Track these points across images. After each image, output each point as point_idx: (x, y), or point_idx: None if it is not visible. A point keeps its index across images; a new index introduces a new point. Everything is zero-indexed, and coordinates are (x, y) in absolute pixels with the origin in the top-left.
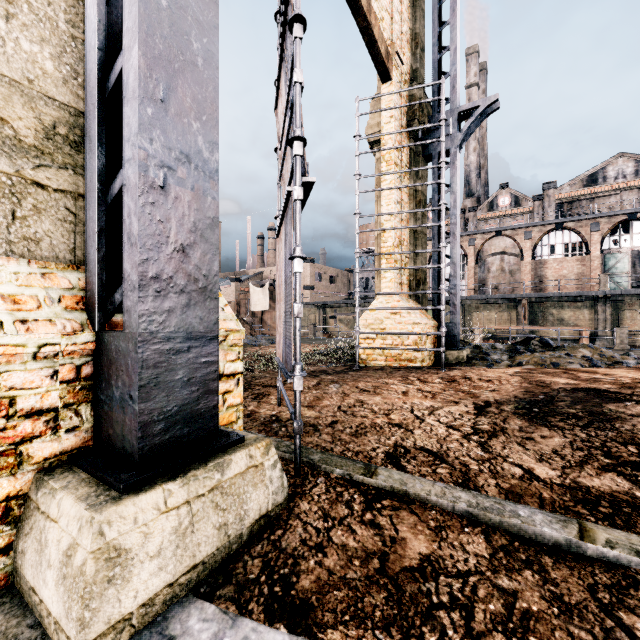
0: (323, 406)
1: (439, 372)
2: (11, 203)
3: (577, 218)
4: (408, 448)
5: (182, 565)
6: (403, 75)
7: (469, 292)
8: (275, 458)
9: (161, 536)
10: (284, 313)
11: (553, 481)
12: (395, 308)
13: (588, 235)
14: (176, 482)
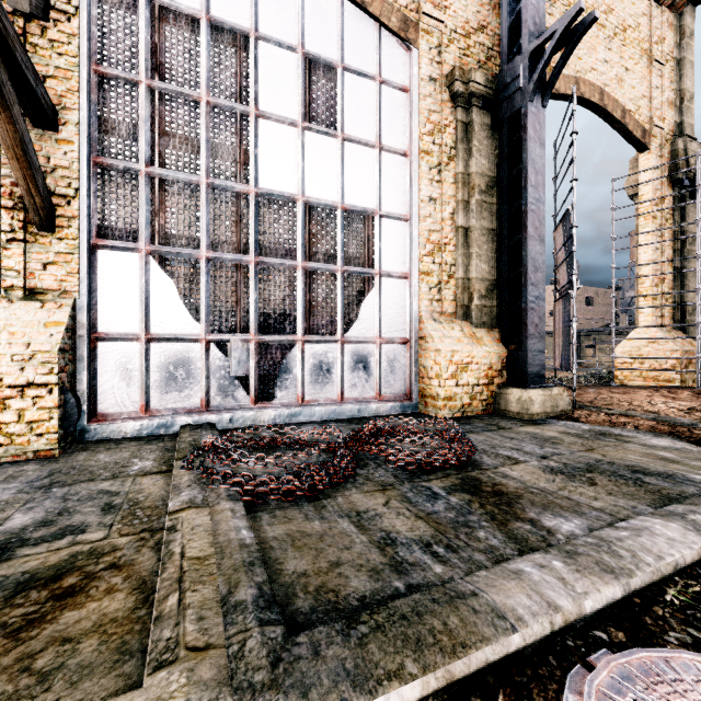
0: (584, 397)
1: (693, 389)
2: (480, 313)
3: None
4: (636, 410)
5: (543, 410)
6: (663, 138)
7: None
8: (566, 394)
9: (539, 400)
10: (562, 343)
11: None
12: (649, 338)
13: None
14: (540, 389)
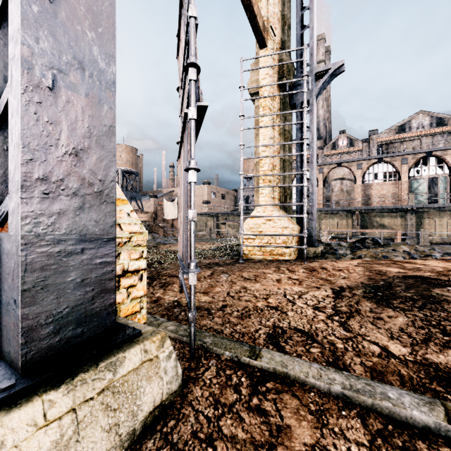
0: (215, 292)
1: (302, 264)
2: None
3: (392, 155)
4: (284, 329)
5: None
6: (275, 44)
7: (319, 206)
8: (170, 349)
9: None
10: (183, 218)
11: (406, 358)
12: (270, 216)
13: (400, 166)
14: (59, 390)
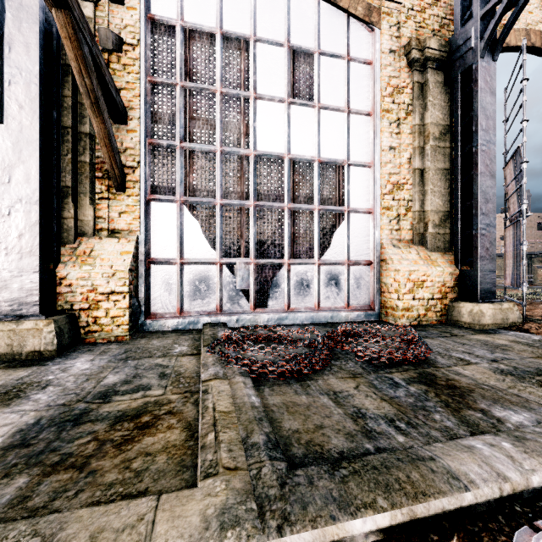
0: (534, 311)
1: None
2: (434, 239)
3: None
4: None
5: (494, 321)
6: None
7: None
8: (517, 309)
9: (489, 313)
10: (513, 264)
11: None
12: None
13: None
14: (490, 304)
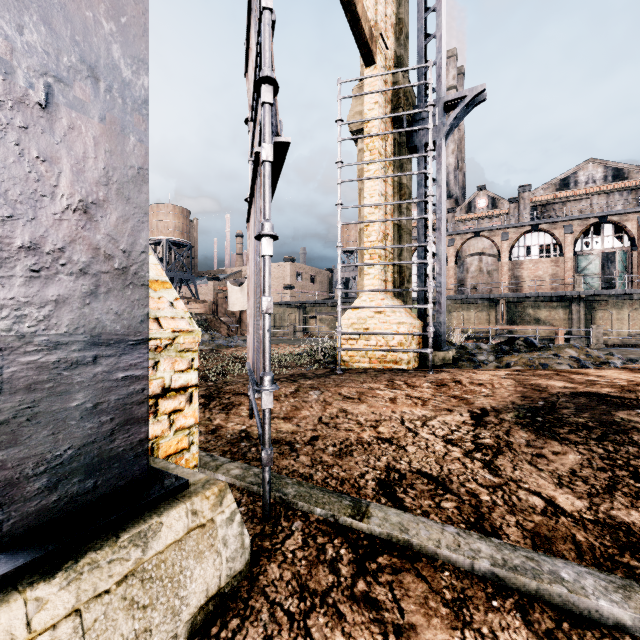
0: (302, 417)
1: (427, 375)
2: None
3: (552, 220)
4: (403, 472)
5: None
6: (387, 60)
7: (448, 292)
8: (232, 508)
9: None
10: (254, 310)
11: (583, 516)
12: (380, 306)
13: (562, 237)
14: (54, 581)
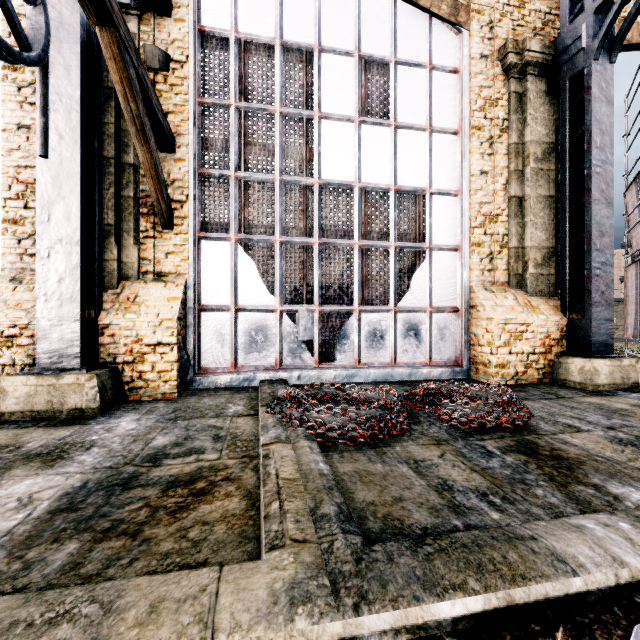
0: None
1: None
2: (536, 282)
3: None
4: None
5: (611, 381)
6: None
7: None
8: None
9: (605, 371)
10: (635, 311)
11: None
12: None
13: None
14: (607, 360)
